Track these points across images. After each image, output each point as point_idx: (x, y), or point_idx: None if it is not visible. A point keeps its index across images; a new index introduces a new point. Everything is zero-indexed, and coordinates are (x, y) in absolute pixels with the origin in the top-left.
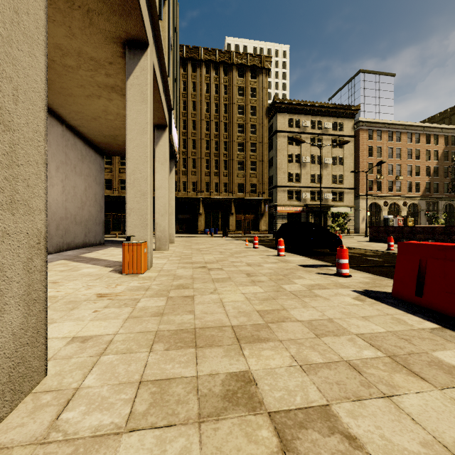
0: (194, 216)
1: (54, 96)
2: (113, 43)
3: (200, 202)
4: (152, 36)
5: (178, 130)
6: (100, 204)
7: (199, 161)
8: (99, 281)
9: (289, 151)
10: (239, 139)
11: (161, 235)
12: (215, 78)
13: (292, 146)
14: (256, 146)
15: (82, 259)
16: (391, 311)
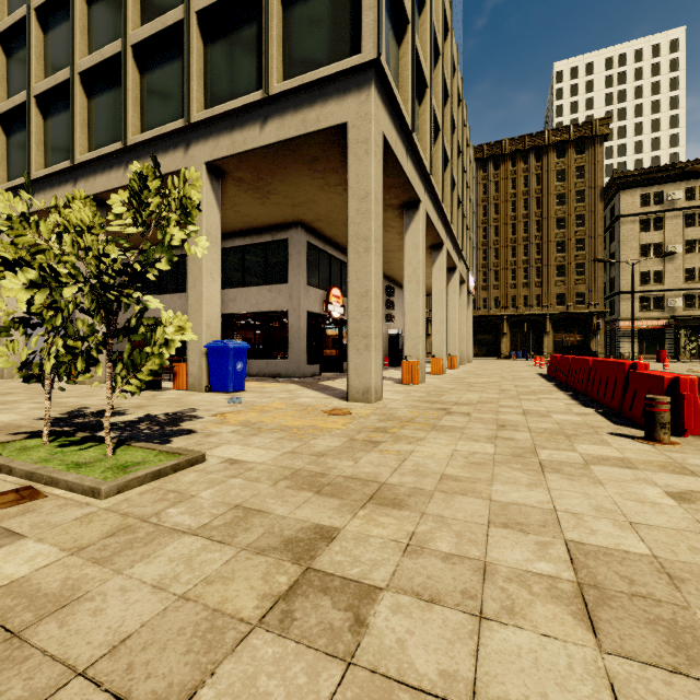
0: (496, 337)
1: None
2: None
3: (503, 321)
4: (458, 259)
5: (474, 269)
6: None
7: (502, 273)
8: None
9: (642, 241)
10: (557, 238)
11: (461, 355)
12: (523, 169)
13: (647, 232)
14: (584, 242)
15: None
16: (534, 375)
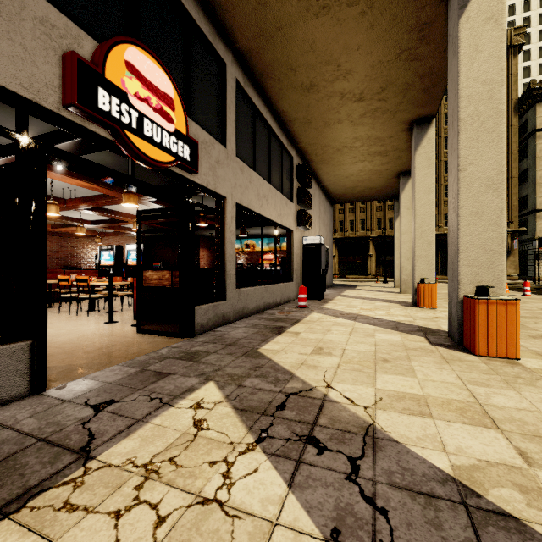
0: None
1: (327, 168)
2: (402, 124)
3: None
4: None
5: None
6: (331, 249)
7: None
8: (410, 310)
9: None
10: None
11: (406, 279)
12: None
13: None
14: None
15: (352, 296)
16: None
